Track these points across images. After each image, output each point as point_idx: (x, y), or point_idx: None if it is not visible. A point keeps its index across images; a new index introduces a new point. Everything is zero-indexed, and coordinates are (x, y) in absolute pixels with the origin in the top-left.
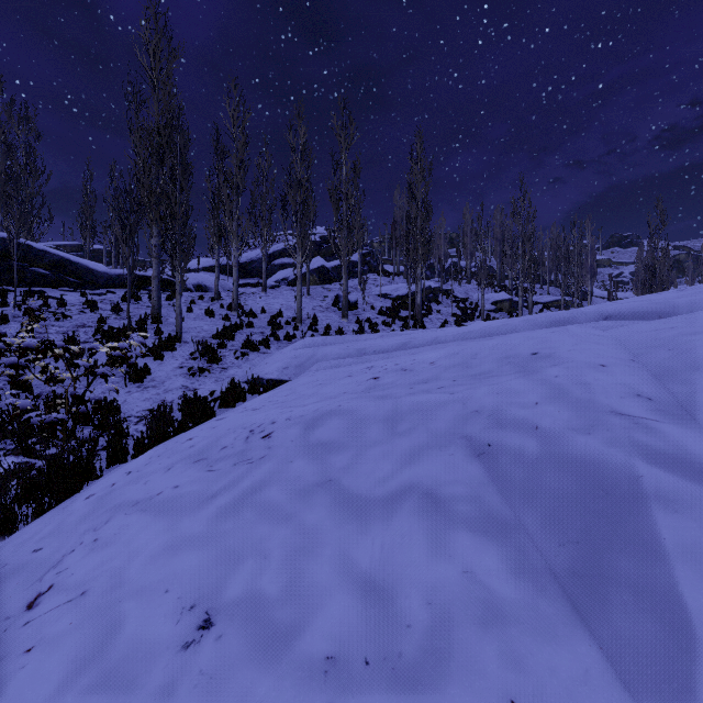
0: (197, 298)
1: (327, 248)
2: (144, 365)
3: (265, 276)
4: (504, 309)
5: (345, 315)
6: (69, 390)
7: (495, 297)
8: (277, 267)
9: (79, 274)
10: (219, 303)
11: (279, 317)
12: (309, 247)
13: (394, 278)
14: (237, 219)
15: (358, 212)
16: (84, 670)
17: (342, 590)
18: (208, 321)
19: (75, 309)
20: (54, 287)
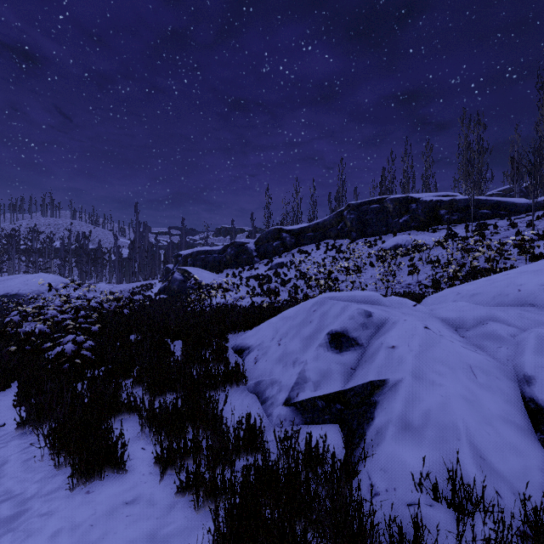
0: None
1: None
2: (539, 253)
3: None
4: None
5: None
6: (495, 265)
7: None
8: None
9: (506, 208)
10: None
11: None
12: None
13: None
14: None
15: None
16: (483, 280)
17: (538, 266)
18: None
19: (502, 229)
20: (491, 219)
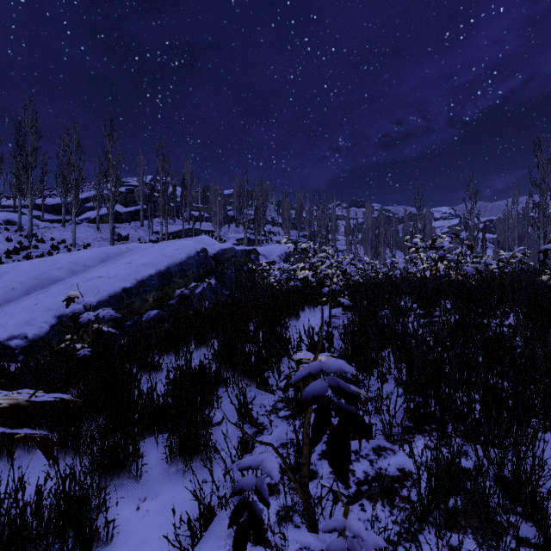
0: (4, 229)
1: (131, 197)
2: None
3: (64, 216)
4: (244, 243)
5: (111, 244)
6: None
7: (240, 236)
8: (88, 208)
9: None
10: (20, 233)
11: (63, 244)
12: (99, 200)
13: (177, 221)
14: (32, 183)
15: (120, 184)
16: None
17: None
18: (6, 244)
19: None
20: None
